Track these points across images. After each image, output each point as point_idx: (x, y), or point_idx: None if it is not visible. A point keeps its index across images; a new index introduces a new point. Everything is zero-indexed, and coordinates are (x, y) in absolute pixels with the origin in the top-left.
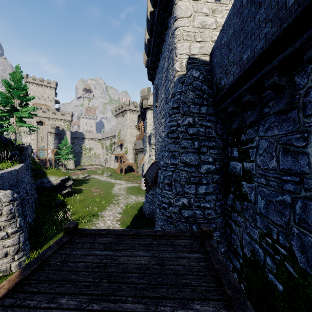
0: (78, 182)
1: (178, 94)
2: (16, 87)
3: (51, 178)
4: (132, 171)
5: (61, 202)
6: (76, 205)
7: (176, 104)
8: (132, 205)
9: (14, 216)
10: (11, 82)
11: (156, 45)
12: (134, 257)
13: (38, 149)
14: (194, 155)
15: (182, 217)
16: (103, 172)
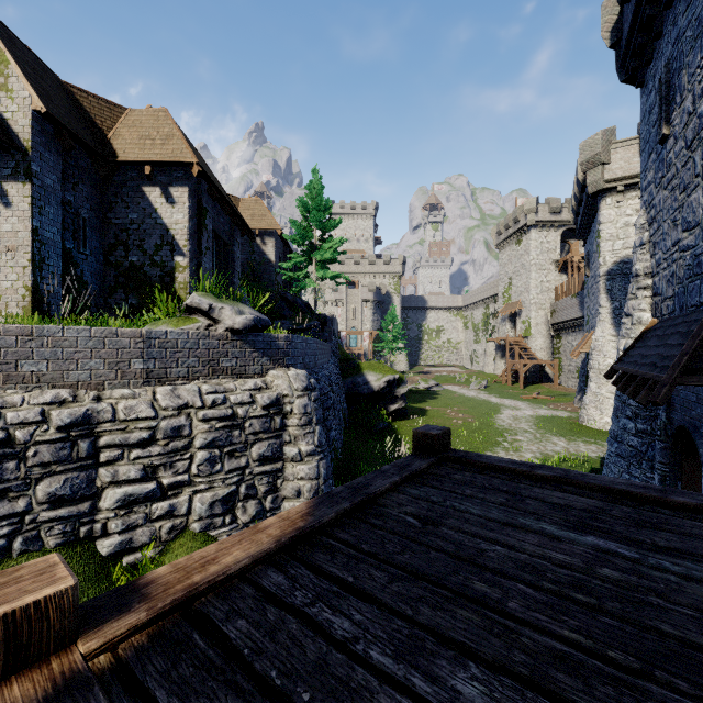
0: (417, 395)
1: None
2: (316, 206)
3: (370, 376)
4: (546, 382)
5: (386, 425)
6: None
7: None
8: (561, 462)
9: (310, 421)
10: (310, 200)
11: None
12: None
13: (347, 331)
14: None
15: None
16: (468, 381)
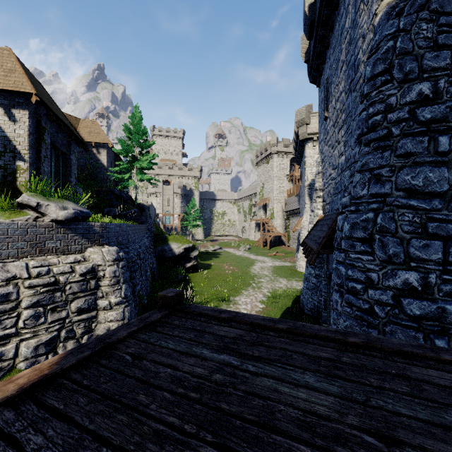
0: (207, 256)
1: (388, 41)
2: (136, 131)
3: (173, 245)
4: (282, 245)
5: (183, 277)
6: (201, 284)
7: (381, 65)
8: (282, 293)
9: (118, 281)
10: (132, 126)
11: (327, 1)
12: (291, 385)
13: (163, 214)
14: (436, 169)
15: (403, 314)
16: (239, 245)
